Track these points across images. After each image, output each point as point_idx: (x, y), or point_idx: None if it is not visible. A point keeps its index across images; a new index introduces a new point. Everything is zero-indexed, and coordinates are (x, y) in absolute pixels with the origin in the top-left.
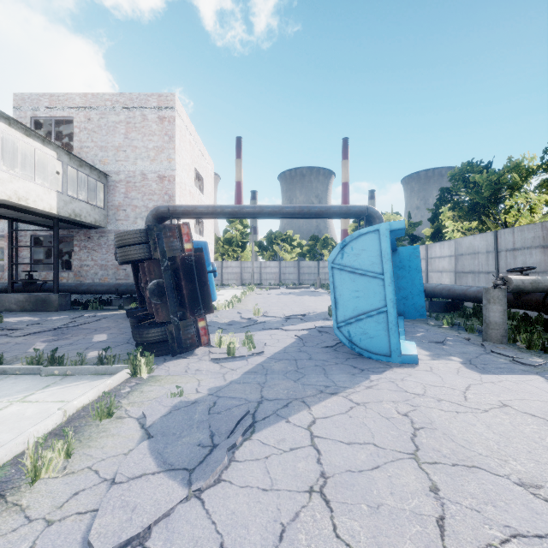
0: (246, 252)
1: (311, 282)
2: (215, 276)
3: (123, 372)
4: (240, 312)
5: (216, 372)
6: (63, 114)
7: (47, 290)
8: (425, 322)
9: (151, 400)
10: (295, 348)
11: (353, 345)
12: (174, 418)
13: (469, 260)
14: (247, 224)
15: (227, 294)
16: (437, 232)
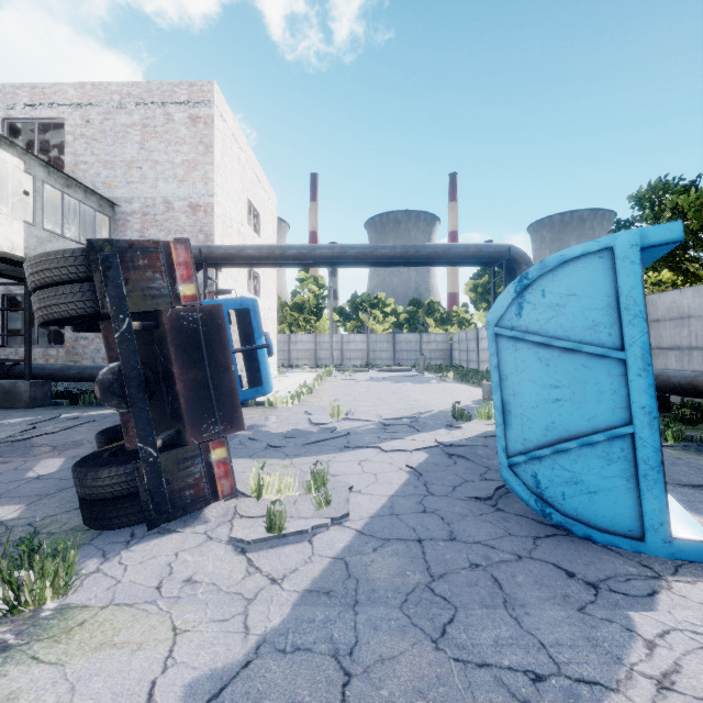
0: (322, 321)
1: (411, 363)
2: (270, 355)
3: None
4: (309, 411)
5: (230, 590)
6: (50, 114)
7: (18, 376)
8: None
9: None
10: (412, 499)
11: (546, 507)
12: None
13: (671, 329)
14: (324, 284)
15: (294, 380)
16: None
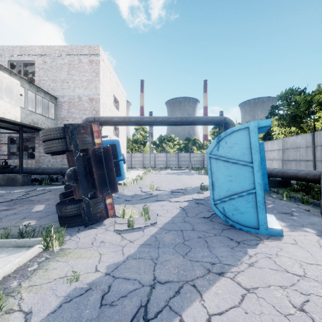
0: (146, 147)
1: (185, 166)
2: (124, 163)
3: (36, 248)
4: (141, 187)
5: (116, 244)
6: (28, 59)
7: (16, 172)
8: (268, 195)
9: (50, 282)
10: (180, 218)
11: (227, 218)
12: (61, 316)
13: (293, 152)
14: (147, 131)
15: (134, 174)
16: (267, 134)
